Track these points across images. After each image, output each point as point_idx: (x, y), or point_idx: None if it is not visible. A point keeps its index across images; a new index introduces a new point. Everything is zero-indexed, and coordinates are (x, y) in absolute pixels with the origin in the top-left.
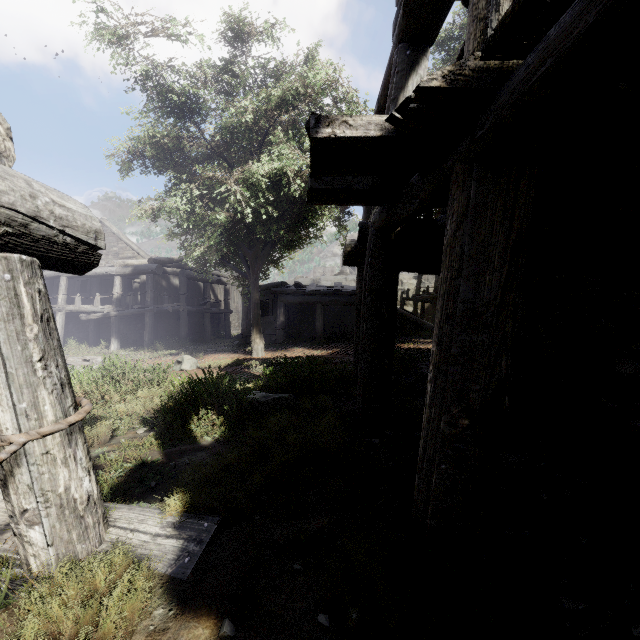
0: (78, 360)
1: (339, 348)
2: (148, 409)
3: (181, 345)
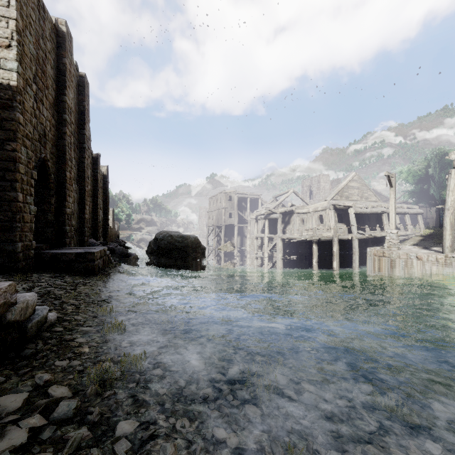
0: None
1: None
2: None
3: None
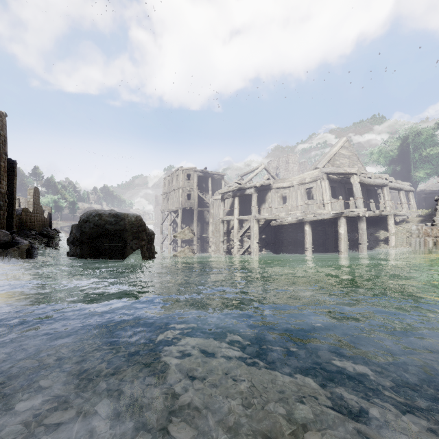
0: None
1: None
2: None
3: None
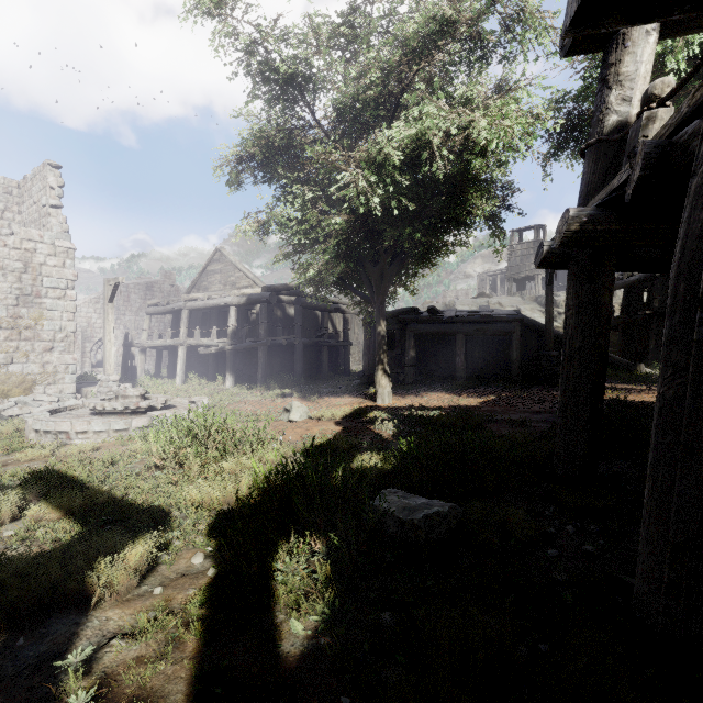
0: (185, 401)
1: (493, 395)
2: (229, 496)
3: (295, 383)
